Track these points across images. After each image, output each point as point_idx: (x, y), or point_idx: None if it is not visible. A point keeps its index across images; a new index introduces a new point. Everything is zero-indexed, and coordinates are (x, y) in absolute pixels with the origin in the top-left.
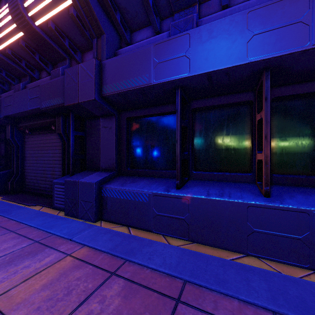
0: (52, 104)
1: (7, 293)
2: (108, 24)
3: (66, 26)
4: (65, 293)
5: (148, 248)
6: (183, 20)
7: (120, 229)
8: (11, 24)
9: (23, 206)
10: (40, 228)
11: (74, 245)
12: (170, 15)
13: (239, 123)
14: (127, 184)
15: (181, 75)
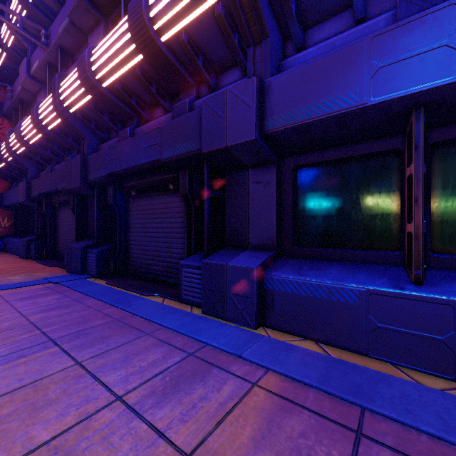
0: (178, 153)
1: (204, 444)
2: (272, 21)
3: (204, 36)
4: None
5: (387, 388)
6: None
7: (305, 344)
8: (127, 46)
9: (138, 295)
10: (182, 332)
11: (251, 367)
12: None
13: None
14: (306, 271)
15: (435, 82)
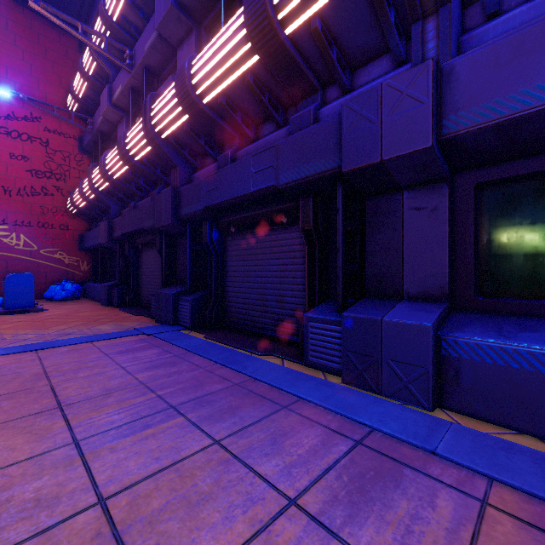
0: (303, 175)
1: None
2: None
3: (344, 19)
4: None
5: None
6: None
7: (525, 441)
8: (239, 47)
9: (248, 354)
10: (330, 408)
11: (462, 473)
12: None
13: None
14: (514, 333)
15: None
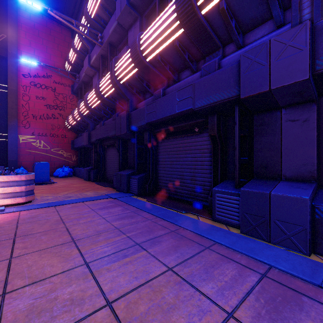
0: (211, 101)
1: None
2: None
3: (241, 0)
4: None
5: None
6: None
7: None
8: (171, 25)
9: (175, 212)
10: (238, 250)
11: None
12: None
13: None
14: None
15: None
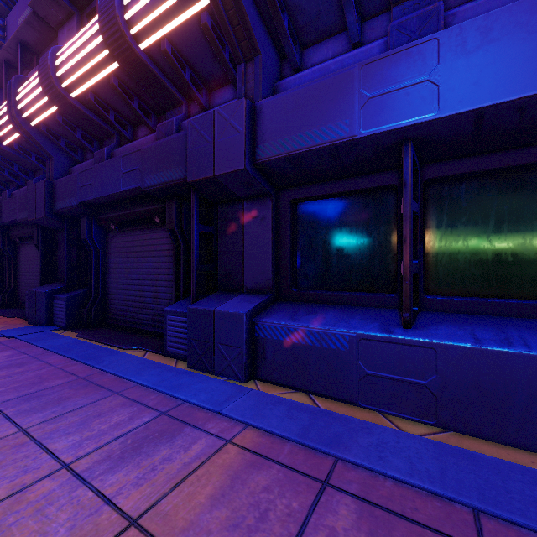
0: (162, 180)
1: (156, 507)
2: (265, 37)
3: (190, 46)
4: (256, 516)
5: (367, 436)
6: (417, 16)
7: (296, 396)
8: (99, 51)
9: (115, 349)
10: (159, 389)
11: (230, 424)
12: (381, 11)
13: (526, 205)
14: (300, 317)
15: (419, 117)
